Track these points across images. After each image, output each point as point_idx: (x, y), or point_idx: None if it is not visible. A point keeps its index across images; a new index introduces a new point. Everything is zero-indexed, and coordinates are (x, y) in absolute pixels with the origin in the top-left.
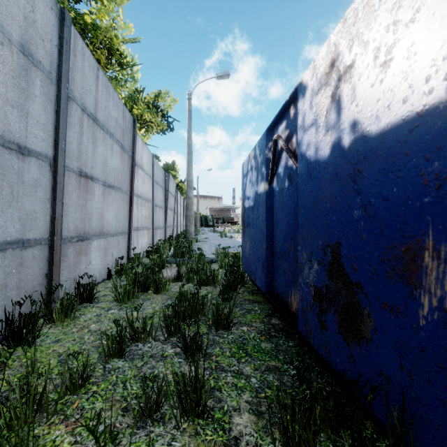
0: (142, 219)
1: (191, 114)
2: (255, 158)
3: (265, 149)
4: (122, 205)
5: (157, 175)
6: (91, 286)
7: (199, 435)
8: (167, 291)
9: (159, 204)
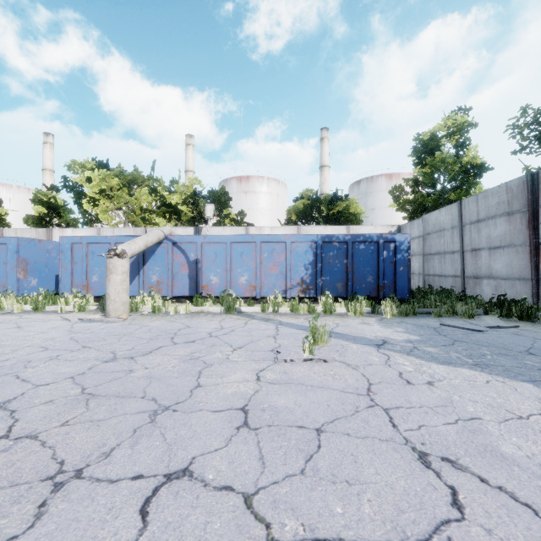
0: None
1: None
2: None
3: None
4: (516, 257)
5: None
6: (485, 302)
7: None
8: None
9: None
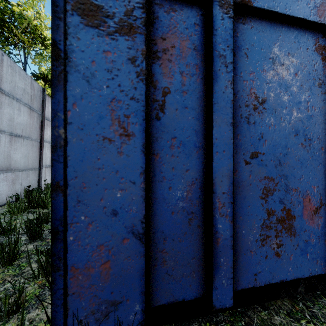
0: None
1: None
2: None
3: None
4: (31, 149)
5: None
6: None
7: (3, 273)
8: None
9: None
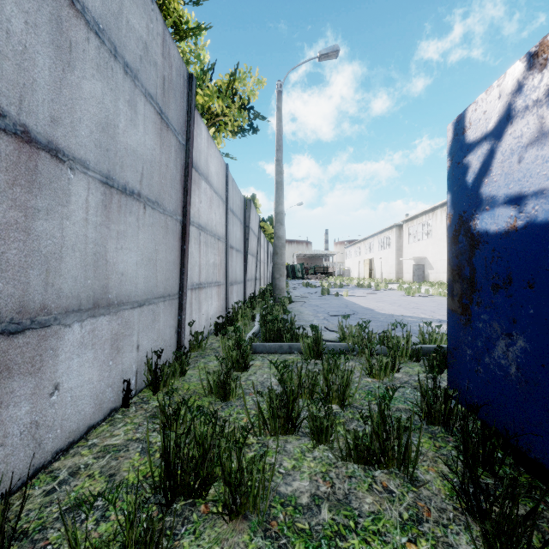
0: (207, 269)
1: (281, 114)
2: None
3: None
4: (164, 240)
5: (233, 200)
6: (61, 447)
7: None
8: (266, 495)
9: (236, 246)
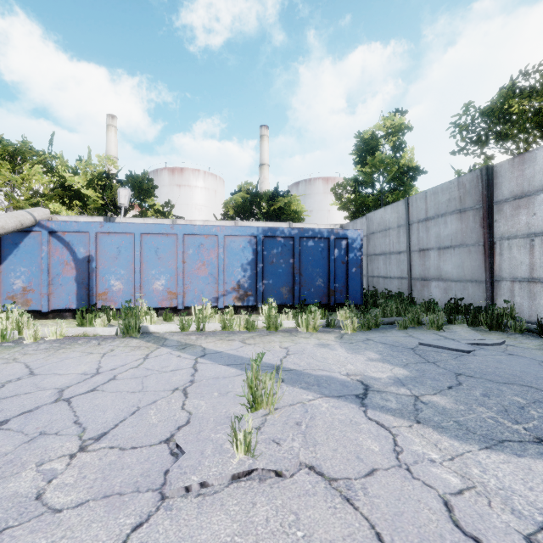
0: None
1: None
2: None
3: None
4: (468, 257)
5: None
6: None
7: None
8: None
9: None
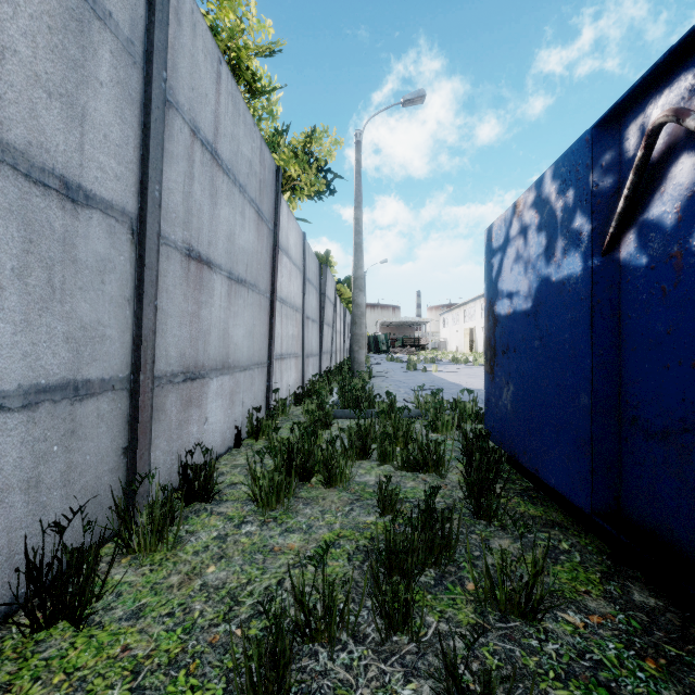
0: (287, 340)
1: (360, 167)
2: (539, 204)
3: (590, 171)
4: (258, 316)
5: (309, 268)
6: (207, 462)
7: None
8: (348, 481)
9: (312, 317)
